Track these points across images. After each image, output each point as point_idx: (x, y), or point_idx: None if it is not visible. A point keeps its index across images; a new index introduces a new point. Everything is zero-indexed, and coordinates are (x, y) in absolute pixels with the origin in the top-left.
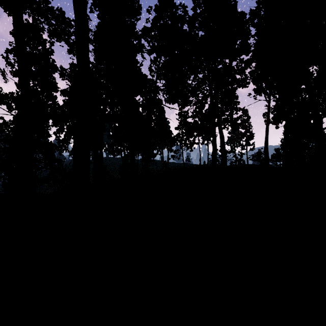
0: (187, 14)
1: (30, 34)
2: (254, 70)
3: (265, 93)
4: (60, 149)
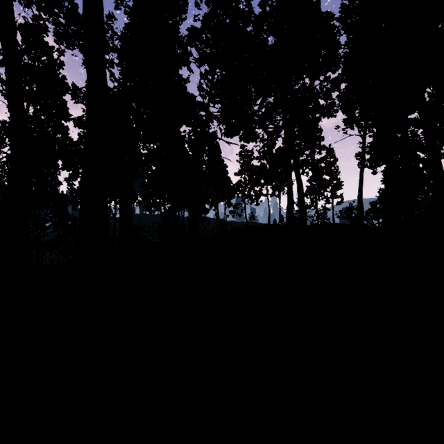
0: (252, 11)
1: (29, 39)
2: (345, 93)
3: (358, 126)
4: (73, 202)
